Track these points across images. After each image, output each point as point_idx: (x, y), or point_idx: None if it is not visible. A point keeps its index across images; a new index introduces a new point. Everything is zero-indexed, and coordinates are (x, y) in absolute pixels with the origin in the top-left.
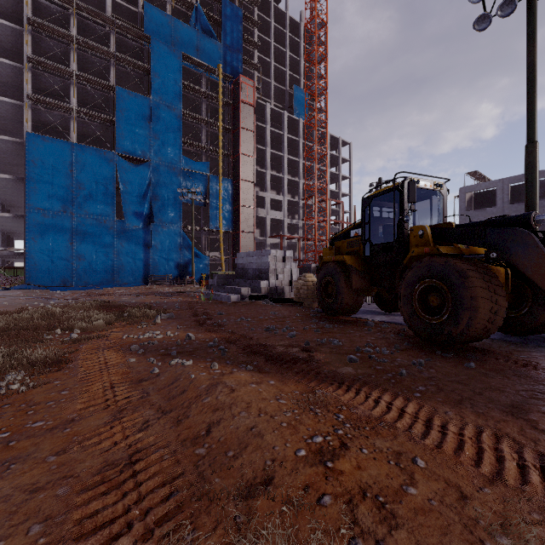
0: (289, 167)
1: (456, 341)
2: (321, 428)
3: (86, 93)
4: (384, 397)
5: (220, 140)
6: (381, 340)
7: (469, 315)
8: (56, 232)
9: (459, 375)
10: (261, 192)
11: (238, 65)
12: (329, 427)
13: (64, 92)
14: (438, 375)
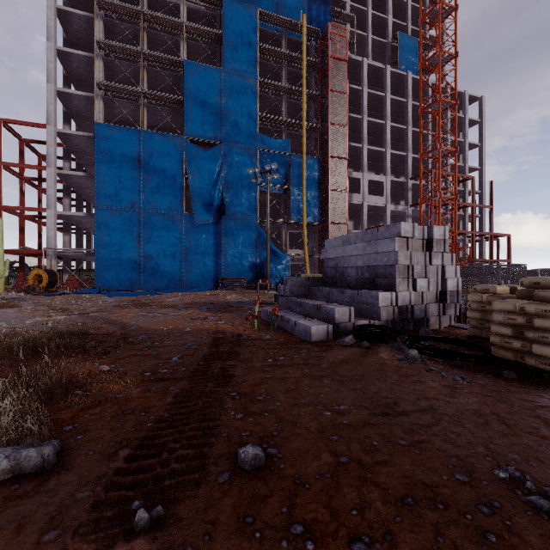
0: (391, 140)
1: None
2: None
3: (157, 76)
4: None
5: (304, 110)
6: None
7: None
8: (123, 230)
9: None
10: (355, 172)
11: (325, 19)
12: None
13: (137, 80)
14: None
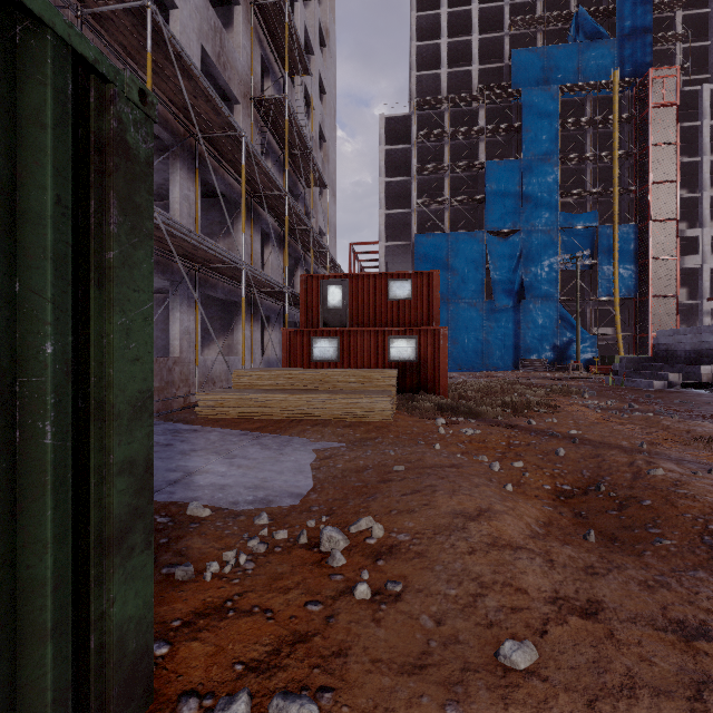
0: None
1: None
2: None
3: (456, 179)
4: None
5: (615, 176)
6: None
7: None
8: None
9: None
10: (689, 229)
11: (643, 53)
12: None
13: (438, 186)
14: None
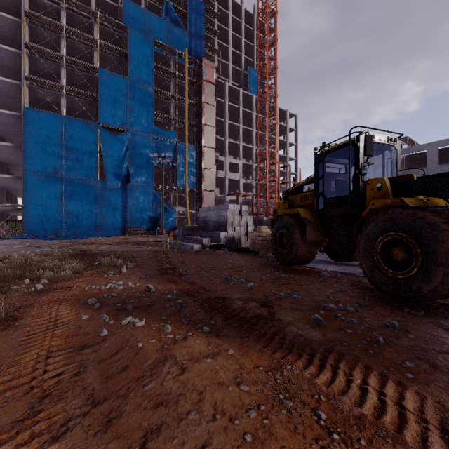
0: (244, 136)
1: (427, 299)
2: (301, 448)
3: (74, 74)
4: (370, 381)
5: (186, 113)
6: (340, 293)
7: (444, 271)
8: (49, 190)
9: (445, 344)
10: (220, 156)
11: (201, 50)
12: (311, 445)
13: (56, 74)
14: (419, 342)
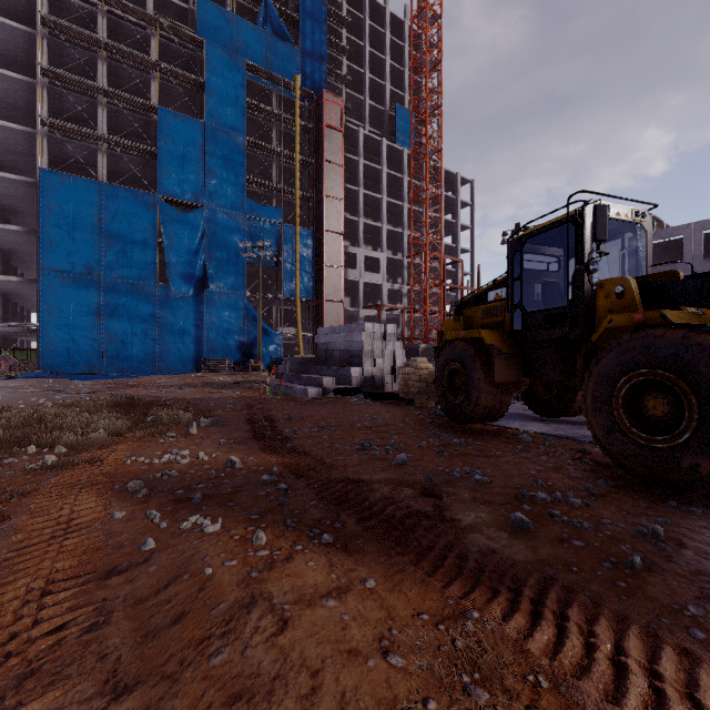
0: (389, 214)
1: (709, 485)
2: None
3: (119, 116)
4: (630, 647)
5: (297, 178)
6: (553, 471)
7: None
8: (79, 301)
9: None
10: (351, 247)
11: (320, 77)
12: None
13: (90, 116)
14: (706, 565)
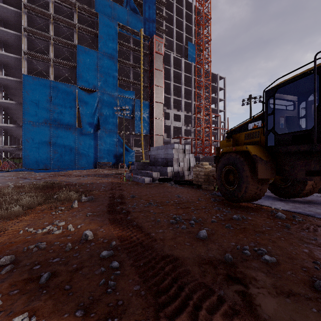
0: (185, 94)
1: None
2: None
3: (59, 50)
4: None
5: (142, 77)
6: None
7: None
8: (40, 135)
9: None
10: (167, 109)
11: (153, 30)
12: None
13: (47, 50)
14: None
